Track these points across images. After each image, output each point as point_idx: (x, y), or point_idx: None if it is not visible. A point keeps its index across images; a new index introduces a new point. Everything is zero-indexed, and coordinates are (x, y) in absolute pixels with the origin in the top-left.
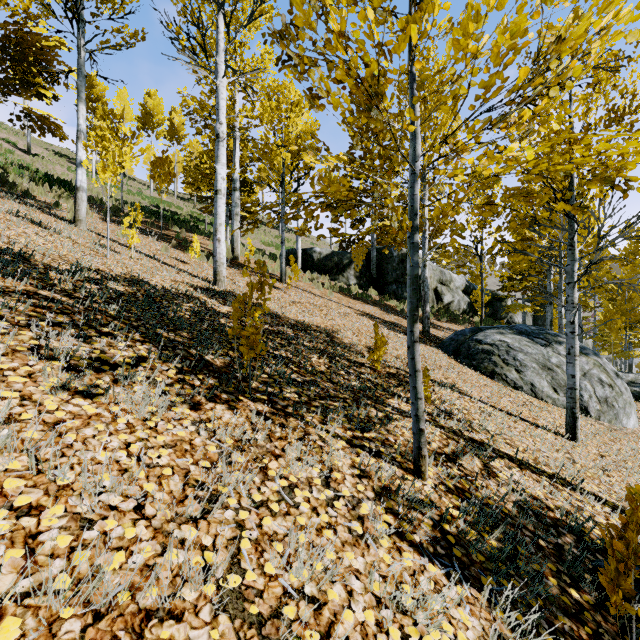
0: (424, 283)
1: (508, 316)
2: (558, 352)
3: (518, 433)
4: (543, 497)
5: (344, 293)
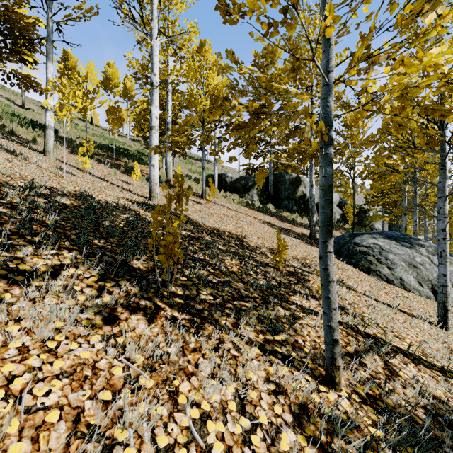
0: (311, 199)
1: (370, 224)
2: (421, 253)
3: (401, 324)
4: (444, 397)
5: (249, 207)
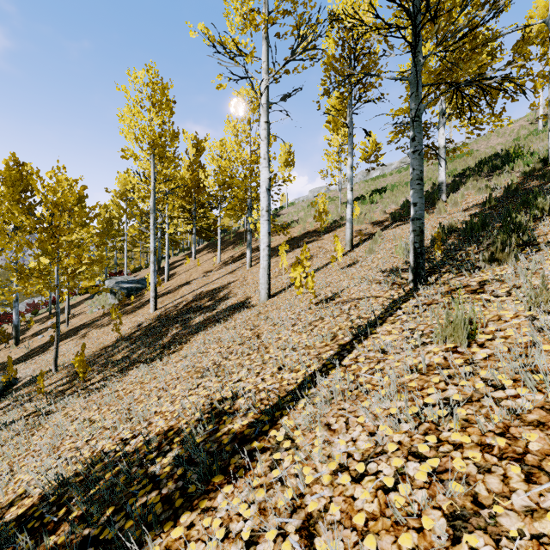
0: None
1: None
2: None
3: None
4: None
5: None
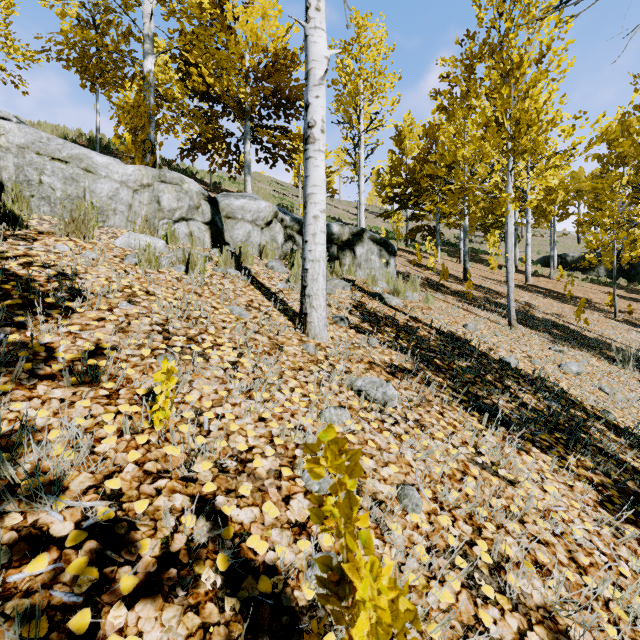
0: None
1: None
2: None
3: None
4: None
5: (594, 283)
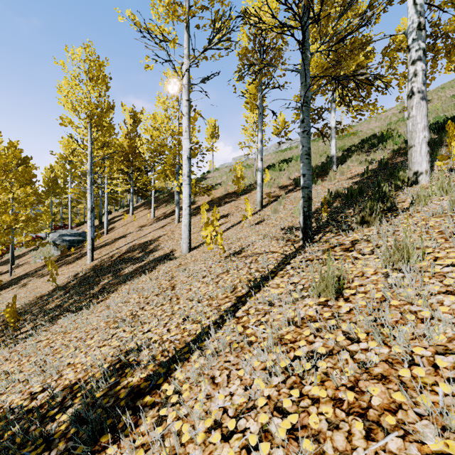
0: None
1: None
2: None
3: None
4: None
5: None
